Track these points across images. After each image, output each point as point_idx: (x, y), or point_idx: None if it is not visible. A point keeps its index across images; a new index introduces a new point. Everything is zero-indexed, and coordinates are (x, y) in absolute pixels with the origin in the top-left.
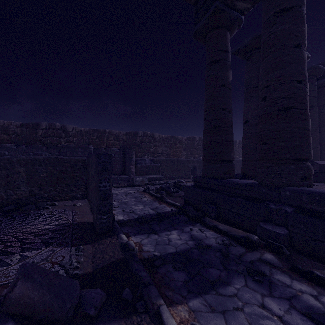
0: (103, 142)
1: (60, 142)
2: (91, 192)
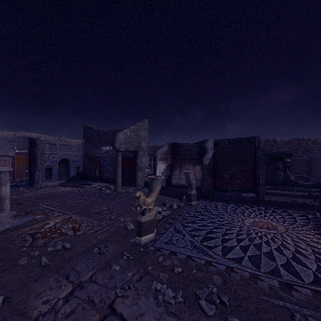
0: (302, 147)
1: (272, 149)
2: (319, 171)
